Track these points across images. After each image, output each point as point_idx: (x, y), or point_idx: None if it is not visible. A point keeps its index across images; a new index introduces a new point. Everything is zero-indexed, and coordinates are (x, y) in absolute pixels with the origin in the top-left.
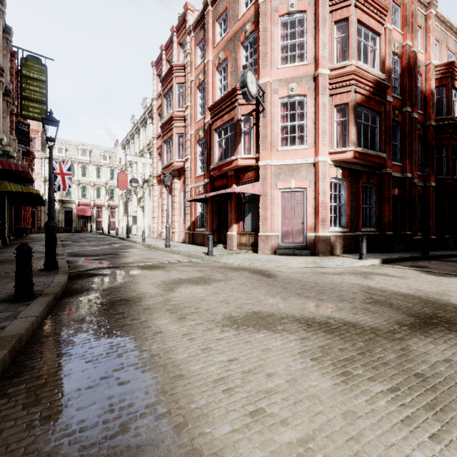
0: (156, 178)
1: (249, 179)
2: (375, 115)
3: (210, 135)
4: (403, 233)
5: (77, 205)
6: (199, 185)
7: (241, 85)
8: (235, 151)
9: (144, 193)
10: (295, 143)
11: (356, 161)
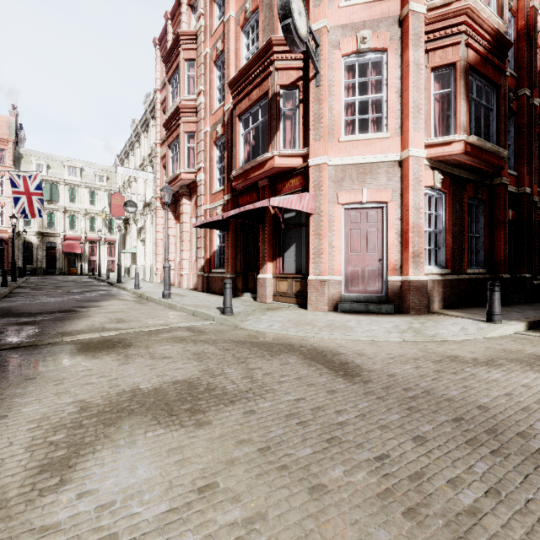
0: (160, 200)
1: (292, 190)
2: (490, 90)
3: (232, 129)
4: (518, 275)
5: (63, 239)
6: (217, 205)
7: (281, 13)
8: (269, 144)
9: (145, 221)
10: (368, 130)
11: (465, 159)
